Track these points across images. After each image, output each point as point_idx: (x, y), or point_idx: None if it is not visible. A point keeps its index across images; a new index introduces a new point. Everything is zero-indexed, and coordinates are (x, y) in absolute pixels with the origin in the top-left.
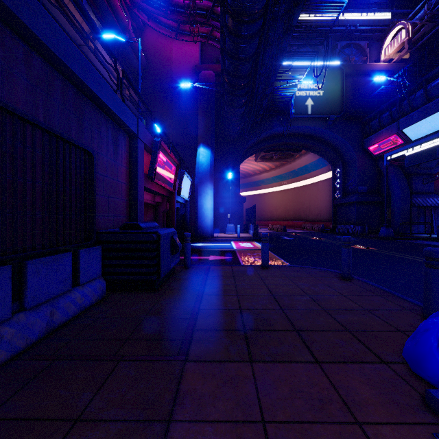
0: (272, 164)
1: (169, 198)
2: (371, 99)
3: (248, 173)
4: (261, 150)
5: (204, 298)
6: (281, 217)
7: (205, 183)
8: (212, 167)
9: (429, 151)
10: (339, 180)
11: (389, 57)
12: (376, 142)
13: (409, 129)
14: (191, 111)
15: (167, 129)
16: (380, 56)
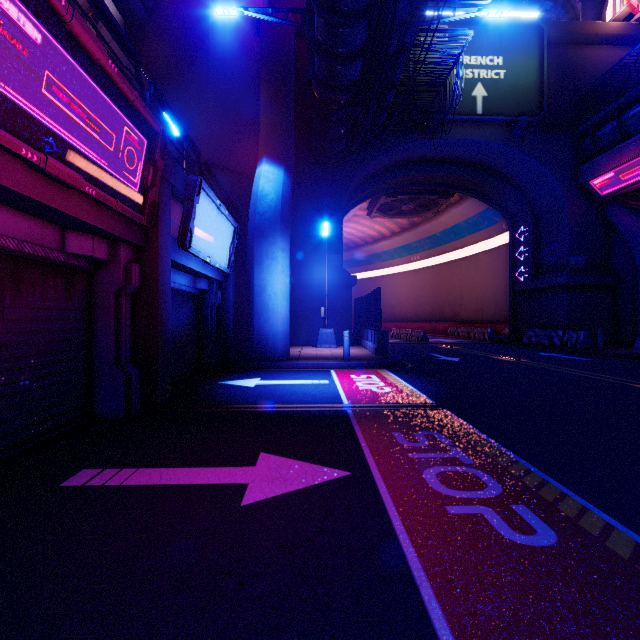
0: (396, 226)
1: (143, 251)
2: (614, 74)
3: (354, 243)
4: (382, 191)
5: None
6: (409, 316)
7: (270, 236)
8: (286, 203)
9: None
10: (524, 248)
11: (623, 14)
12: (613, 167)
13: None
14: (248, 104)
15: (197, 134)
16: (602, 17)
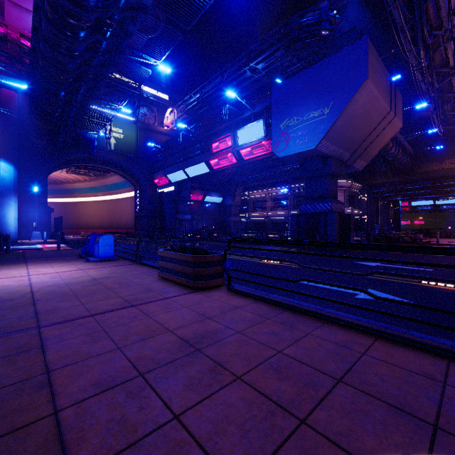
0: (86, 177)
1: None
2: (151, 152)
3: (60, 180)
4: (72, 166)
5: (26, 255)
6: (97, 225)
7: (8, 196)
8: (16, 183)
9: (171, 192)
10: (139, 199)
11: (168, 124)
12: (157, 178)
13: (169, 176)
14: None
15: None
16: (164, 121)
